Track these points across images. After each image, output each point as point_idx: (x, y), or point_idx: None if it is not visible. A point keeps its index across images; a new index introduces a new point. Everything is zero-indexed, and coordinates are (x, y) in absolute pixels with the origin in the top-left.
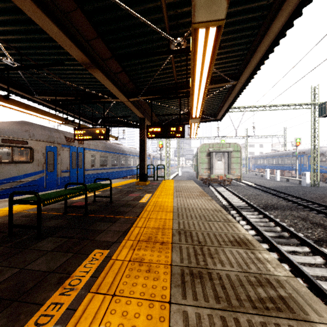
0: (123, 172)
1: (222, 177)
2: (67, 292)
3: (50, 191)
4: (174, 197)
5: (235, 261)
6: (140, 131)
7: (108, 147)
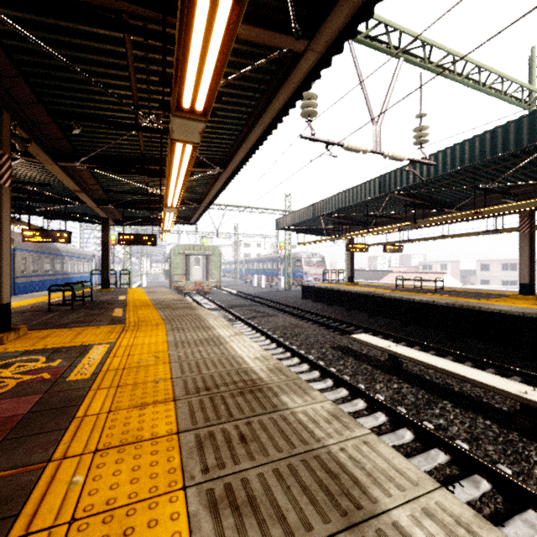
0: (58, 281)
1: (199, 284)
2: (118, 312)
3: None
4: (148, 296)
5: (181, 306)
6: (102, 232)
7: (40, 246)
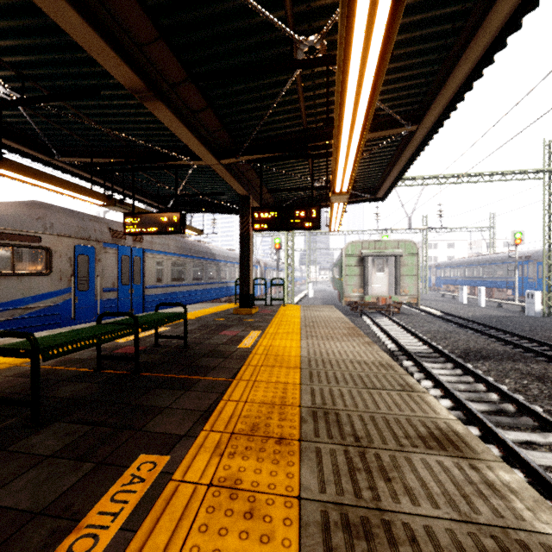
0: (212, 291)
1: (384, 299)
2: None
3: (82, 326)
4: (302, 338)
5: (439, 489)
6: (241, 218)
7: (186, 248)
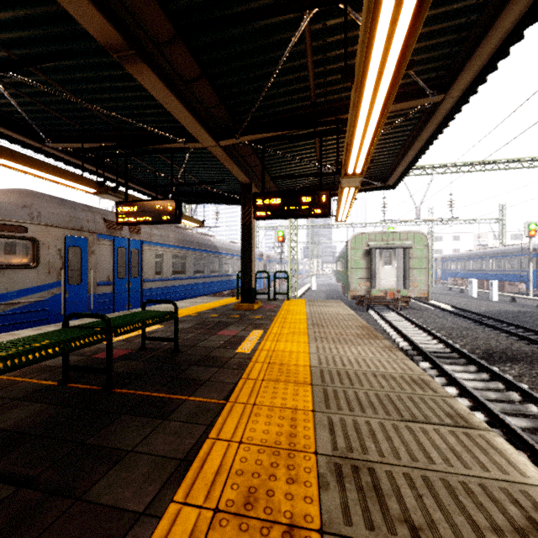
0: (215, 284)
1: (392, 293)
2: None
3: (71, 322)
4: (310, 340)
5: None
6: (242, 208)
7: (187, 240)
